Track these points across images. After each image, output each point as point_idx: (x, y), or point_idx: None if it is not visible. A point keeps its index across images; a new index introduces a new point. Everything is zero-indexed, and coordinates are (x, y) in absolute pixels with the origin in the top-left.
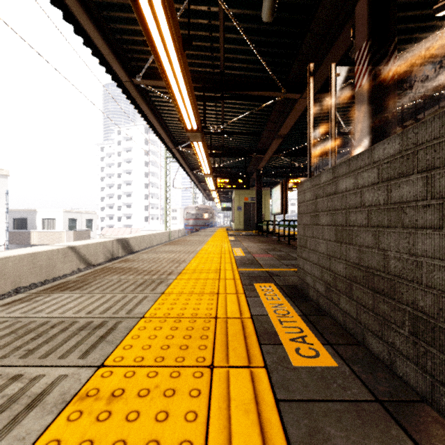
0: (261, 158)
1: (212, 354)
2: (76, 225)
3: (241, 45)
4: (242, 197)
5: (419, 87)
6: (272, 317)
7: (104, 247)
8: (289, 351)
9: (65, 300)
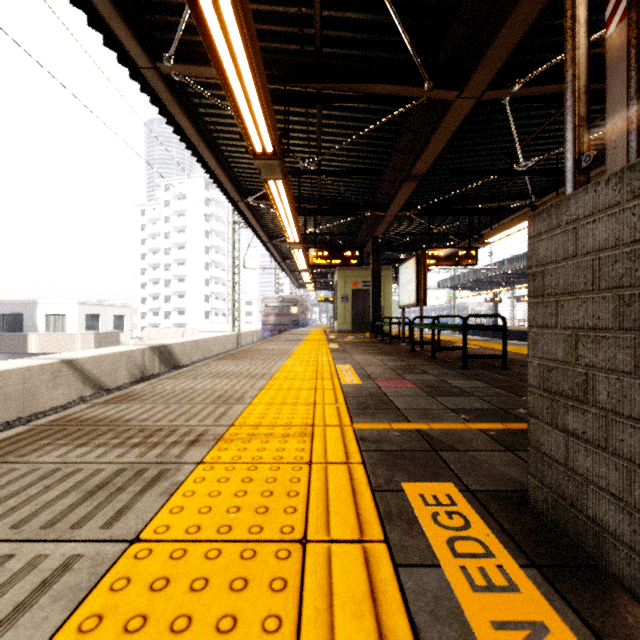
0: (379, 218)
1: None
2: (98, 324)
3: None
4: (349, 281)
5: None
6: None
7: (129, 359)
8: None
9: None
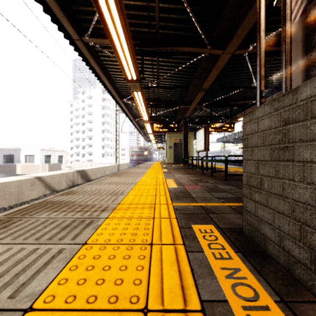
0: (187, 108)
1: None
2: (50, 160)
3: (174, 4)
4: (172, 139)
5: None
6: (235, 308)
7: (66, 176)
8: None
9: None
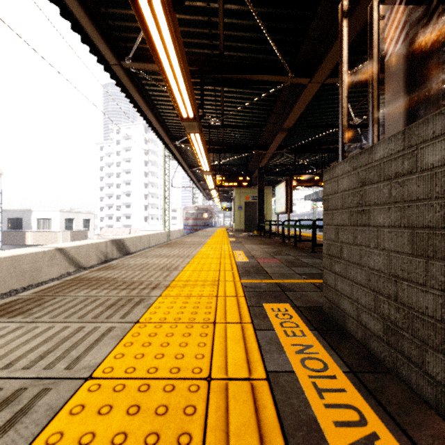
0: (263, 154)
1: None
2: (72, 225)
3: (243, 19)
4: (243, 196)
5: (444, 70)
6: (301, 377)
7: (97, 248)
8: None
9: None
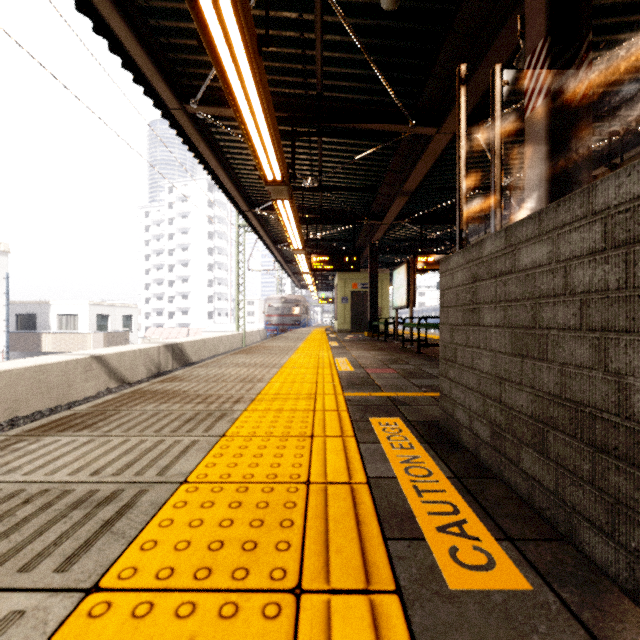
0: (376, 225)
1: (299, 562)
2: (107, 324)
3: (348, 52)
4: (348, 284)
5: (616, 118)
6: (402, 481)
7: (146, 356)
8: (439, 554)
9: (61, 448)
